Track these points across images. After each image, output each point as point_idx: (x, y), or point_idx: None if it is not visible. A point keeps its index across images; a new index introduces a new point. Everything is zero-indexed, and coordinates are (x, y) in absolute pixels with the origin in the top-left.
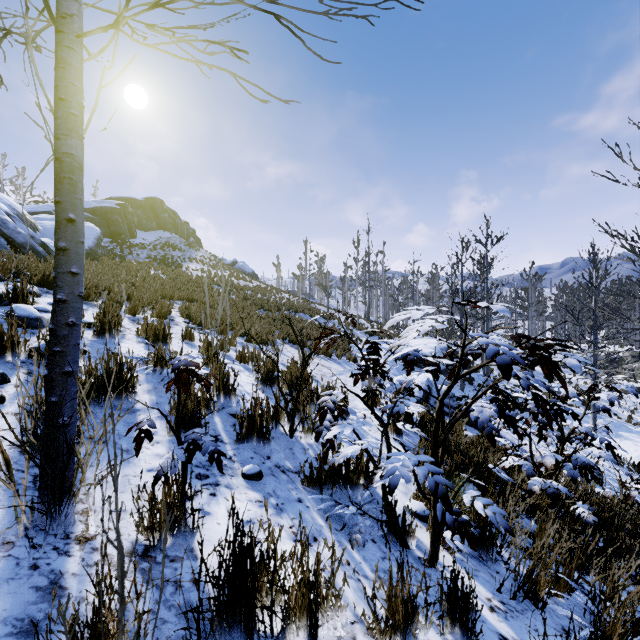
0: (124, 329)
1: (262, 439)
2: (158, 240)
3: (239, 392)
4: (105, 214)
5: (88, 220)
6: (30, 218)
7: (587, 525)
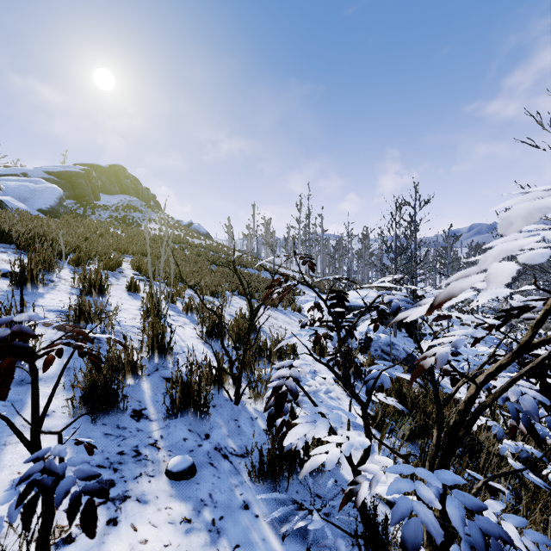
0: (59, 280)
1: (199, 412)
2: (120, 203)
3: (179, 348)
4: (70, 178)
5: (54, 183)
6: None
7: None
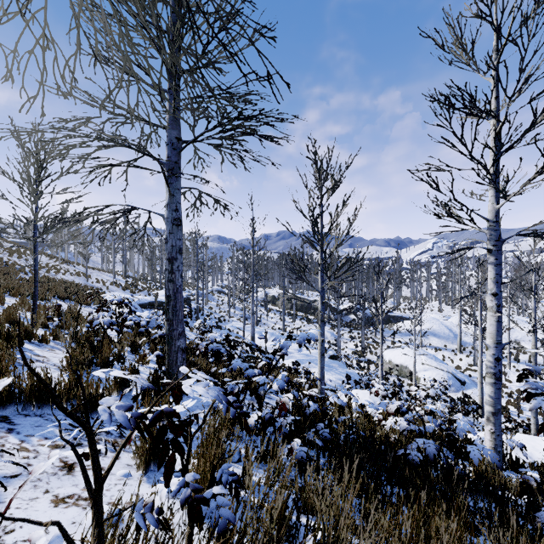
0: None
1: (67, 328)
2: None
3: None
4: None
5: None
6: None
7: None
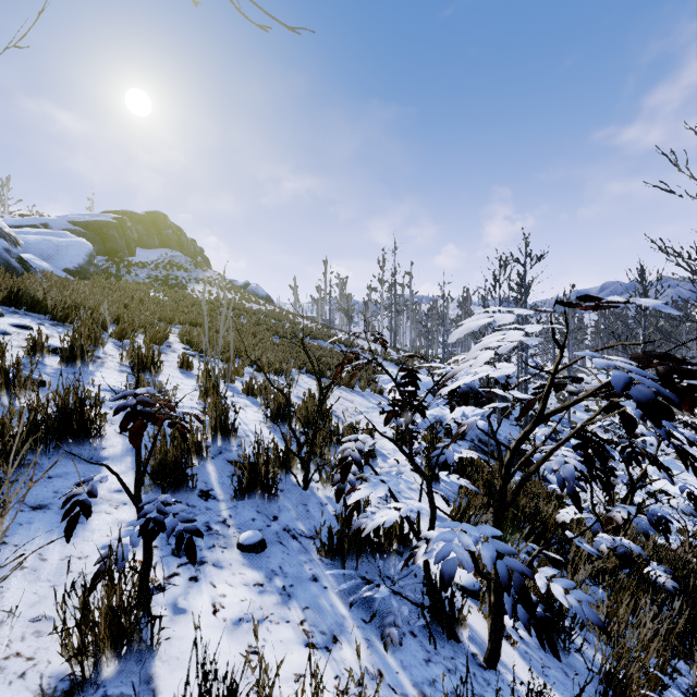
0: (105, 356)
1: (267, 494)
2: (161, 259)
3: (242, 432)
4: (100, 229)
5: (80, 235)
6: (10, 231)
7: (669, 594)
